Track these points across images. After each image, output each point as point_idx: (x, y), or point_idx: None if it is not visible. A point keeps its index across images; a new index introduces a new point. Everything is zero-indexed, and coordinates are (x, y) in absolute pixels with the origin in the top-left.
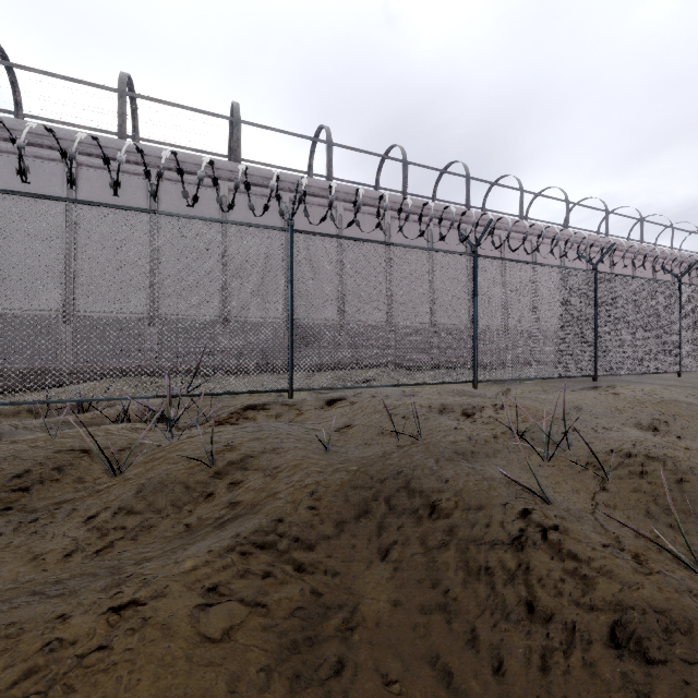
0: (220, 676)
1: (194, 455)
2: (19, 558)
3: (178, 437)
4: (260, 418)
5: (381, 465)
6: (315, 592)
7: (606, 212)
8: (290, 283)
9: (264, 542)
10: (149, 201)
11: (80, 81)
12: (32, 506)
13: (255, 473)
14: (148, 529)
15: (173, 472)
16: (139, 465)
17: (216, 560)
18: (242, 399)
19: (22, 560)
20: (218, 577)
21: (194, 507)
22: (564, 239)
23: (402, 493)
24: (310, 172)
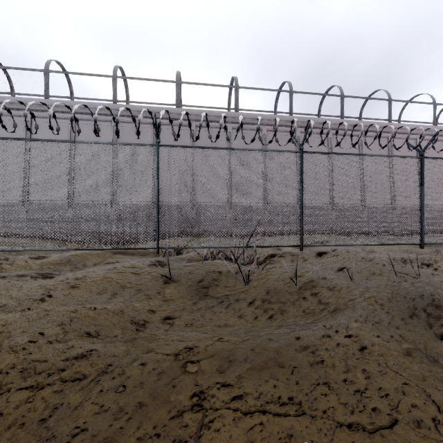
0: (432, 367)
1: (282, 277)
2: (232, 317)
3: (263, 268)
4: (282, 261)
5: (404, 290)
6: (417, 348)
7: None
8: (301, 183)
9: (376, 321)
10: (191, 139)
11: (158, 80)
12: (215, 296)
13: (323, 289)
14: (285, 311)
15: (278, 285)
16: (253, 280)
17: (363, 325)
18: (258, 250)
19: (234, 318)
20: (373, 332)
21: (300, 303)
22: None
23: (432, 306)
24: (275, 111)
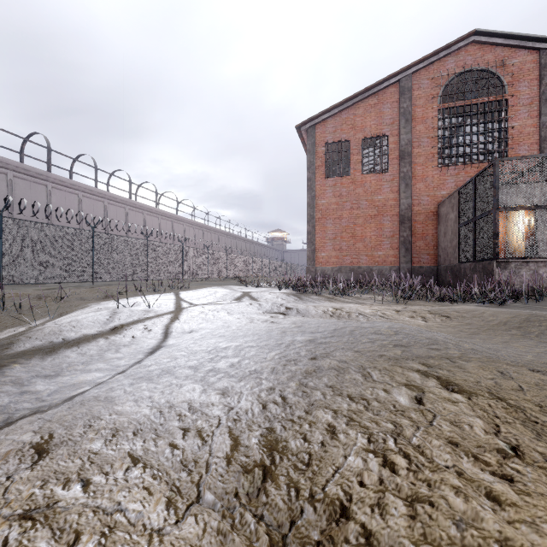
0: None
1: None
2: None
3: None
4: None
5: None
6: None
7: (157, 193)
8: None
9: None
10: None
11: None
12: None
13: None
14: None
15: None
16: None
17: None
18: None
19: None
20: None
21: None
22: (128, 204)
23: None
24: None
